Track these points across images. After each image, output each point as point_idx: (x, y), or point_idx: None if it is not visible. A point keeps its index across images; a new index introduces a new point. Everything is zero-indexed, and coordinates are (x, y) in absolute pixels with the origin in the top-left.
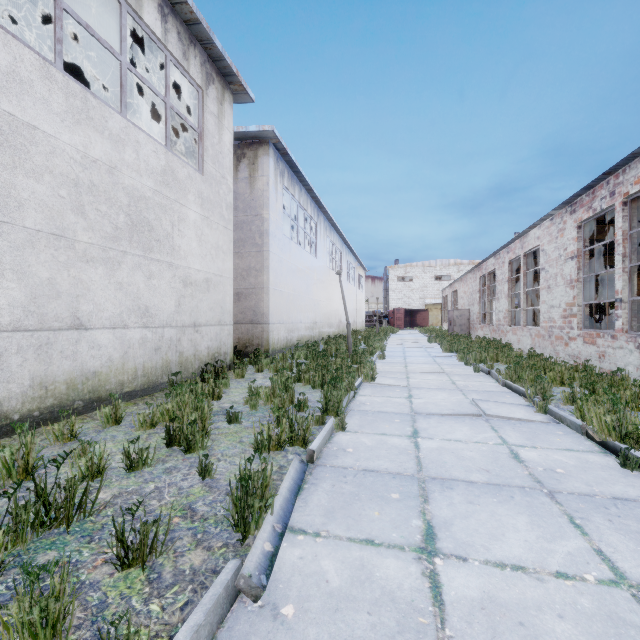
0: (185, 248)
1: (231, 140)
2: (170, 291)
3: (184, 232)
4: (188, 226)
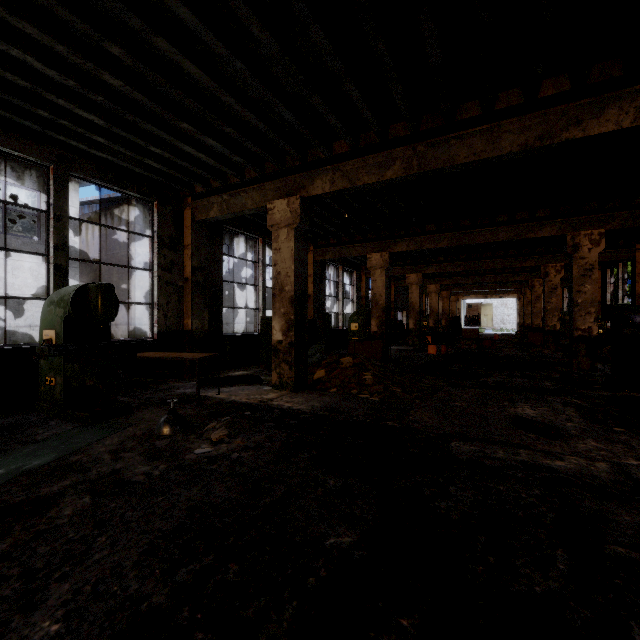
0: (20, 284)
1: (77, 212)
2: (4, 308)
3: (19, 275)
4: (23, 271)
